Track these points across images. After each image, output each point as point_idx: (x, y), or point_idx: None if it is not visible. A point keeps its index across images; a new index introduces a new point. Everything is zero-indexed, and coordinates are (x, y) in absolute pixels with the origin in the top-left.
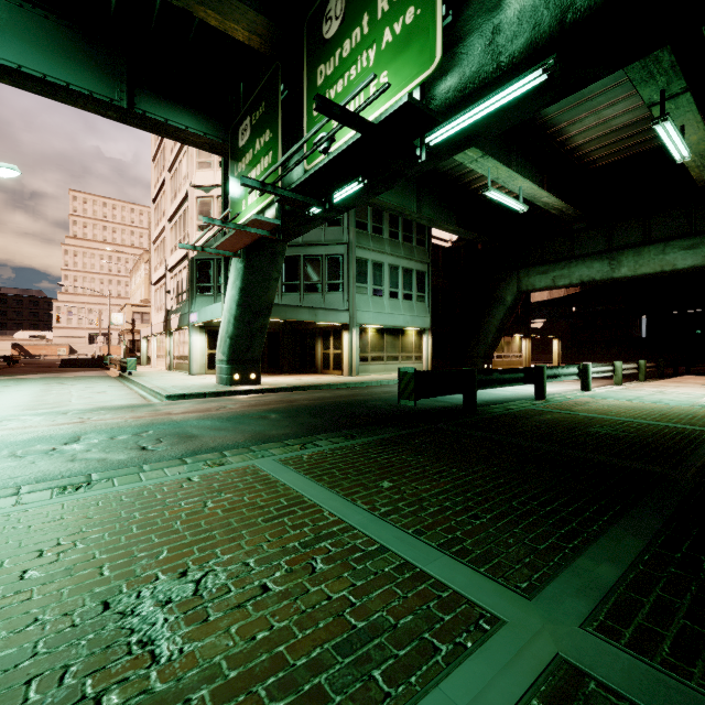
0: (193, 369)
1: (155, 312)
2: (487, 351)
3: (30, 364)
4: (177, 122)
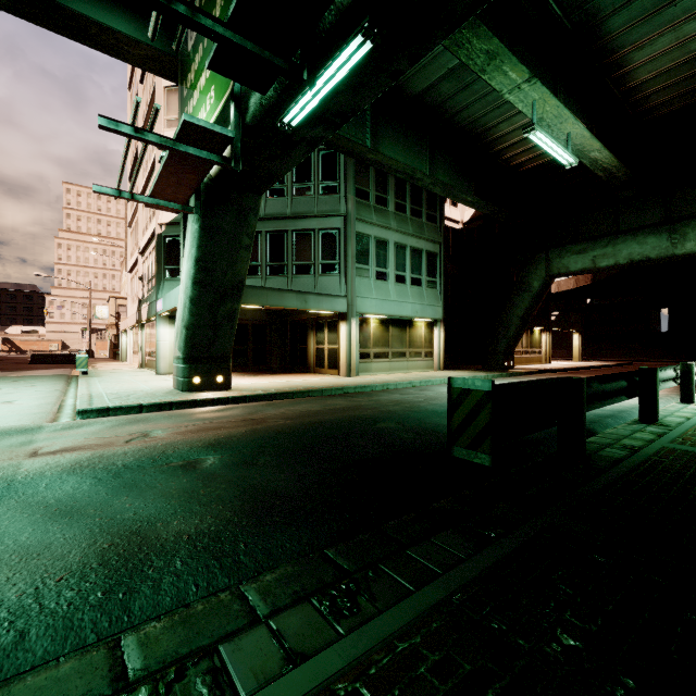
0: (160, 368)
1: (131, 302)
2: (508, 347)
3: (7, 360)
4: (105, 23)
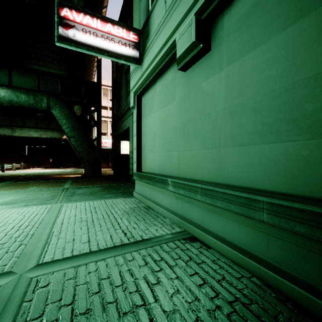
0: None
1: None
2: None
3: None
4: None
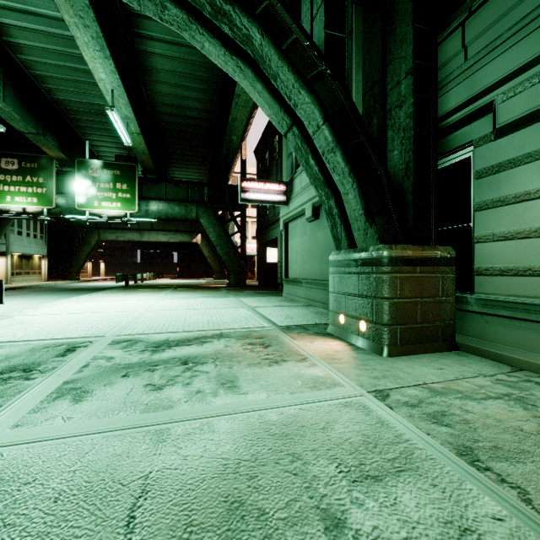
0: None
1: None
2: (79, 269)
3: None
4: None
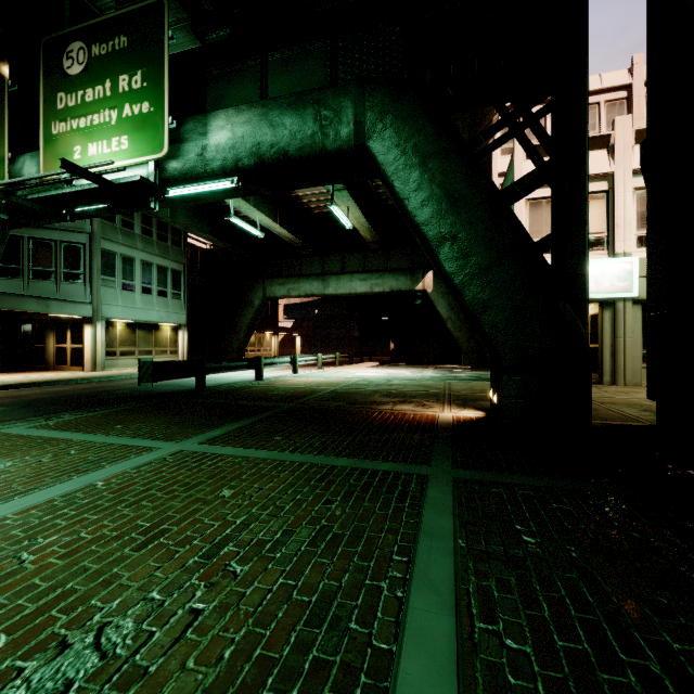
0: None
1: None
2: (240, 346)
3: None
4: None
